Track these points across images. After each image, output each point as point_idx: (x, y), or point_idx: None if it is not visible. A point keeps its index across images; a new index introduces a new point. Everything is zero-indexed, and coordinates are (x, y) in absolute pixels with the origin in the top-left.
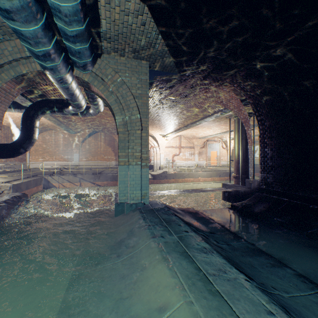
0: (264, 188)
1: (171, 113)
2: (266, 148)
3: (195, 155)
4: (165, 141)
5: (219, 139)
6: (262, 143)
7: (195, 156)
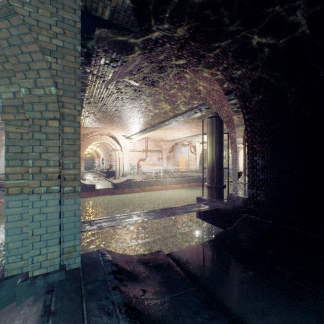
0: (253, 208)
1: (134, 107)
2: (256, 156)
3: (163, 159)
4: (129, 144)
5: (188, 143)
6: (250, 149)
7: (163, 161)
